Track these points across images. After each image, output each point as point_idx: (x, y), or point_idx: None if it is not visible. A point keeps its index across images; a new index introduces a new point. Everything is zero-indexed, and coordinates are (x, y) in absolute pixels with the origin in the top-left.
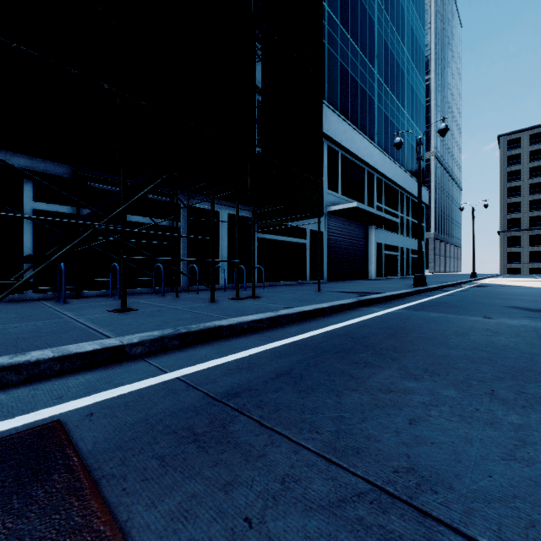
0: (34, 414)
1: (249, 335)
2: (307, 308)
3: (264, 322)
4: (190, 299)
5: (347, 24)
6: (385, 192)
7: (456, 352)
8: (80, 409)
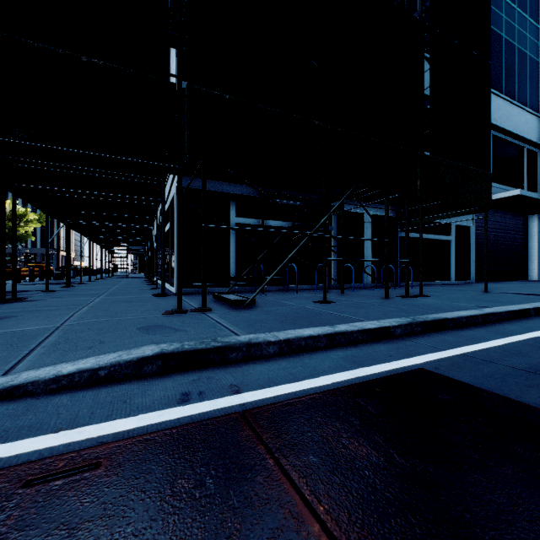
0: (394, 363)
1: (470, 328)
2: (511, 308)
3: (477, 318)
4: (360, 295)
5: None
6: None
7: None
8: (421, 364)
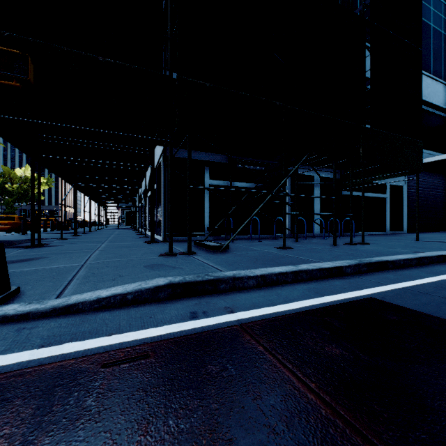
0: (348, 293)
1: (407, 269)
2: (440, 253)
3: (412, 261)
4: (311, 243)
5: None
6: None
7: None
8: (370, 295)
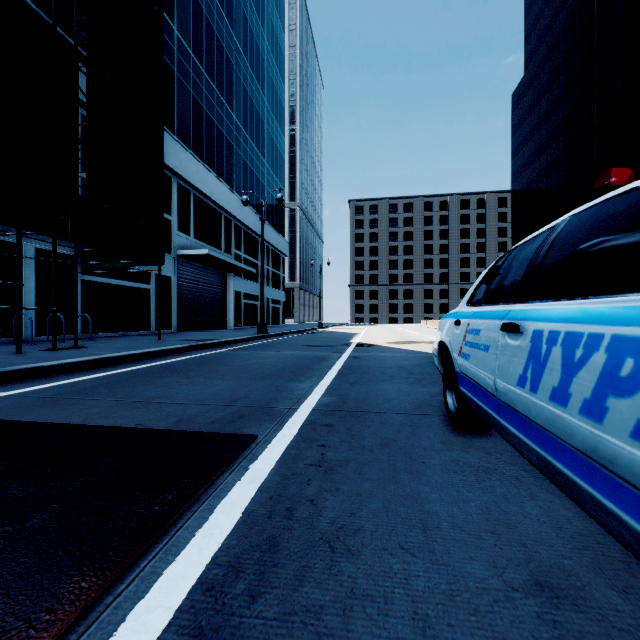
0: None
1: (72, 373)
2: (135, 352)
3: (87, 363)
4: None
5: (201, 56)
6: (245, 240)
7: (228, 367)
8: None
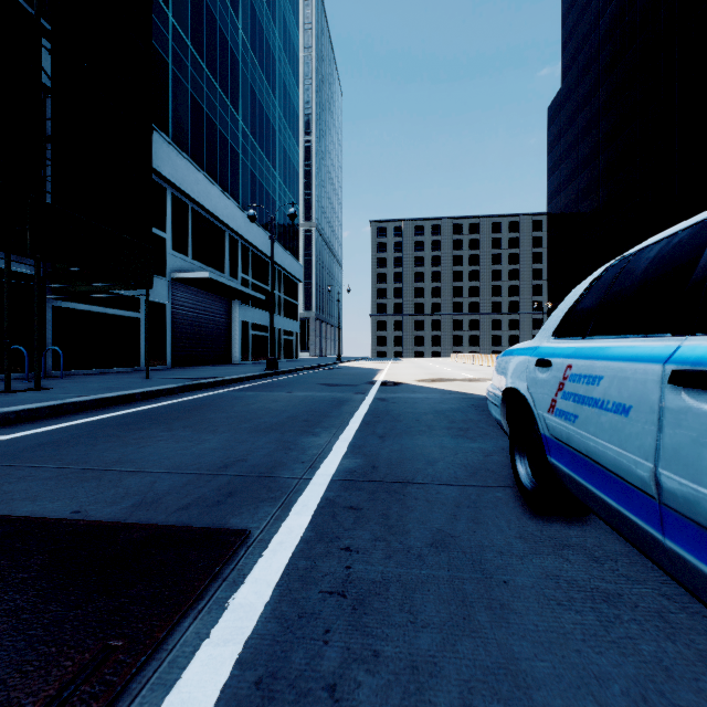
0: None
1: (18, 425)
2: (109, 395)
3: (42, 411)
4: None
5: (201, 49)
6: (253, 262)
7: (226, 414)
8: None
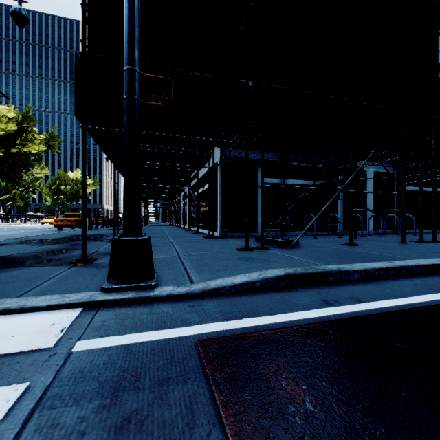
0: None
1: None
2: None
3: None
4: (374, 240)
5: None
6: None
7: None
8: None
